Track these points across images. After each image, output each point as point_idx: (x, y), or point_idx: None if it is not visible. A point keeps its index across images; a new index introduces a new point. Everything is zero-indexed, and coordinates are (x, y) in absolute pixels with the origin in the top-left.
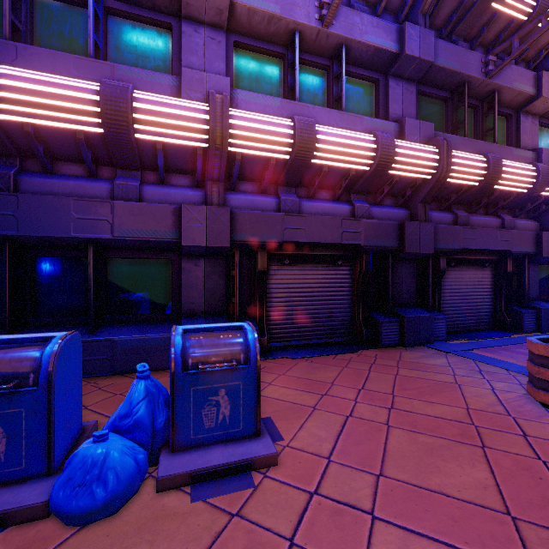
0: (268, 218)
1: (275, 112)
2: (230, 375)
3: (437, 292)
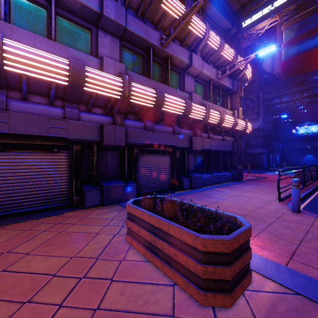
0: None
1: None
2: None
3: (135, 169)
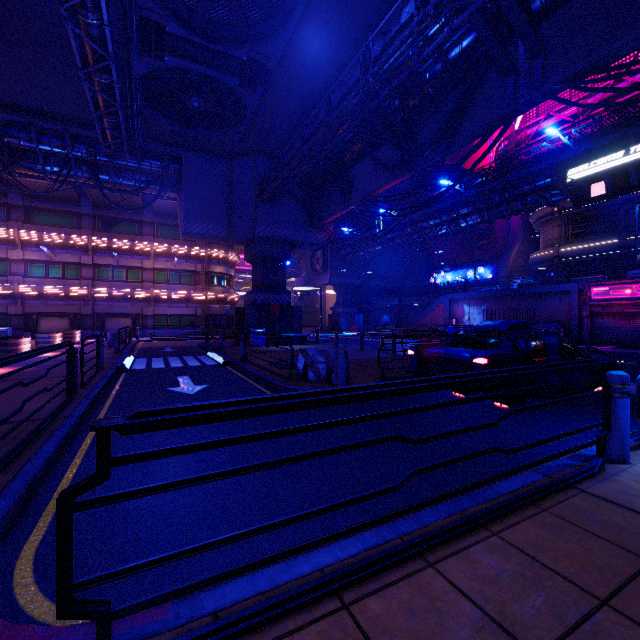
0: (35, 307)
1: (37, 282)
2: (4, 332)
3: (103, 325)
